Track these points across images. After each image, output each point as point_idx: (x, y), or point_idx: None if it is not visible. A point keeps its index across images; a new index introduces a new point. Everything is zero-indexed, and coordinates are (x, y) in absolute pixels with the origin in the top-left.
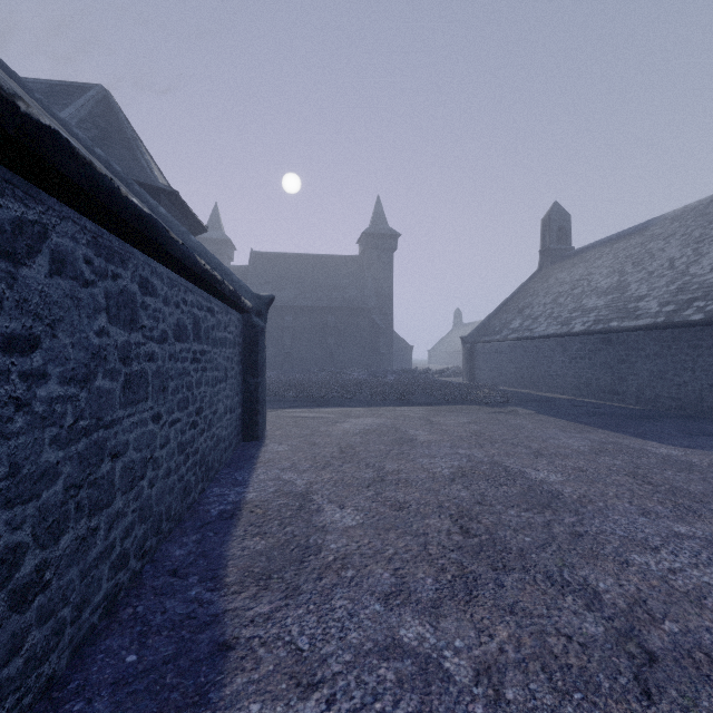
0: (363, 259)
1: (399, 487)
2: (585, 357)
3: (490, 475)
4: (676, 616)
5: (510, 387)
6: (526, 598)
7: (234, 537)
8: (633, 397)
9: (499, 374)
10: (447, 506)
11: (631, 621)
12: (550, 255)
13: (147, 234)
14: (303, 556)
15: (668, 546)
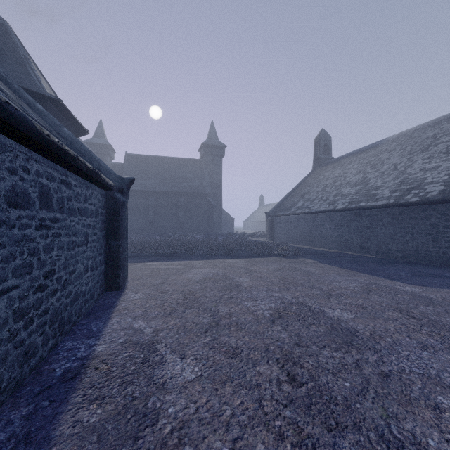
0: (202, 161)
1: (231, 331)
2: (344, 225)
3: (300, 315)
4: None
5: (297, 244)
6: None
7: (69, 406)
8: (374, 250)
9: (290, 236)
10: (272, 349)
11: None
12: (320, 161)
13: None
14: (138, 429)
15: None
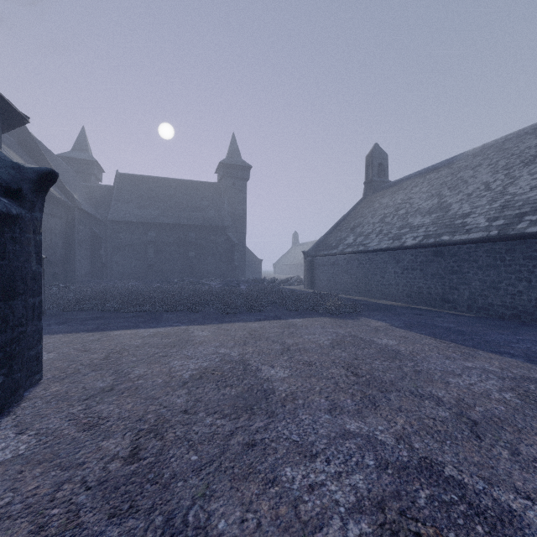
0: (221, 185)
1: None
2: (416, 268)
3: None
4: None
5: (346, 294)
6: None
7: None
8: (465, 304)
9: (336, 283)
10: None
11: None
12: (373, 186)
13: None
14: None
15: None
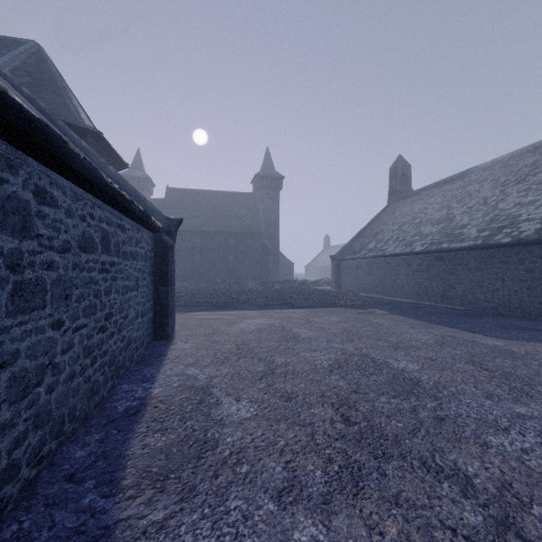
0: (256, 195)
1: (287, 379)
2: (423, 270)
3: (361, 365)
4: (541, 499)
5: (368, 293)
6: (407, 487)
7: (136, 434)
8: (459, 300)
9: (359, 284)
10: (328, 395)
11: (504, 507)
12: (396, 195)
13: (39, 140)
14: (201, 452)
15: (515, 426)
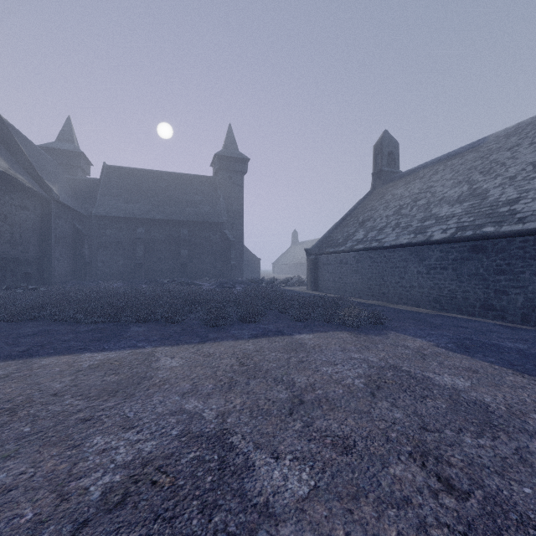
0: (216, 179)
1: None
2: (448, 267)
3: None
4: None
5: (356, 297)
6: None
7: None
8: (517, 313)
9: (344, 285)
10: None
11: None
12: (383, 176)
13: None
14: None
15: None
